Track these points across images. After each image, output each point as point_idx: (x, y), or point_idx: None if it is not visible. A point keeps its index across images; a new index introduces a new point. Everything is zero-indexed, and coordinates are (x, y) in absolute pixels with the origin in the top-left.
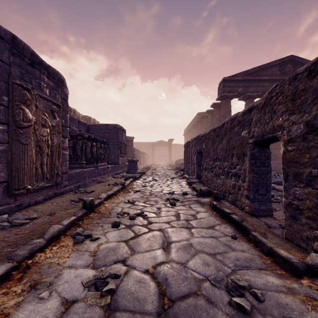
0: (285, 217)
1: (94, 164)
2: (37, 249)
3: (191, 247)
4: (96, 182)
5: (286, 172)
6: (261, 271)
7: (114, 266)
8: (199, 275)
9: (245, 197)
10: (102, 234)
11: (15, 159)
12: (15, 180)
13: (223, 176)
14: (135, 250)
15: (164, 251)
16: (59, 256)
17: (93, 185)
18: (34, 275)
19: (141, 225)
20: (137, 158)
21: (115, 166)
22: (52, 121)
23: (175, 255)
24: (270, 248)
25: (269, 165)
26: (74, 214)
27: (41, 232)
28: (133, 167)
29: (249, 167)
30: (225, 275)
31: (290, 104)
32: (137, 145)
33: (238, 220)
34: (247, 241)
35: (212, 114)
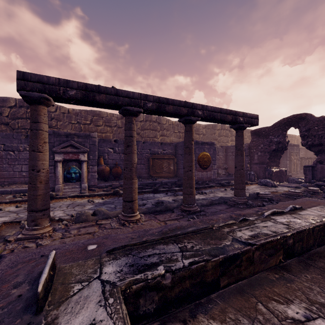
0: None
1: None
2: None
3: None
4: None
5: None
6: None
7: None
8: None
9: None
10: None
11: (290, 167)
12: (290, 171)
13: None
14: None
15: None
16: None
17: None
18: None
19: None
20: None
21: None
22: (296, 157)
23: None
24: None
25: None
26: None
27: None
28: None
29: None
30: None
31: None
32: None
33: None
34: None
35: None
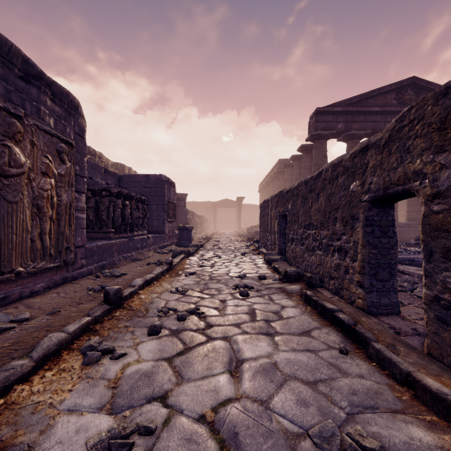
0: (428, 319)
1: (128, 233)
2: (16, 378)
3: (276, 369)
4: (129, 259)
5: (429, 247)
6: (397, 416)
7: (147, 407)
8: (292, 424)
9: (357, 284)
10: (132, 346)
11: None
12: None
13: (321, 251)
14: (184, 375)
15: (232, 377)
16: (55, 388)
17: (125, 264)
18: (3, 429)
19: (195, 330)
20: (192, 225)
21: (158, 236)
22: (59, 168)
23: (250, 384)
24: (407, 372)
25: (393, 235)
26: (88, 313)
27: (30, 345)
28: (186, 238)
29: (362, 238)
30: (336, 423)
31: (437, 135)
32: (192, 206)
33: (349, 322)
34: (365, 358)
35: (300, 161)
